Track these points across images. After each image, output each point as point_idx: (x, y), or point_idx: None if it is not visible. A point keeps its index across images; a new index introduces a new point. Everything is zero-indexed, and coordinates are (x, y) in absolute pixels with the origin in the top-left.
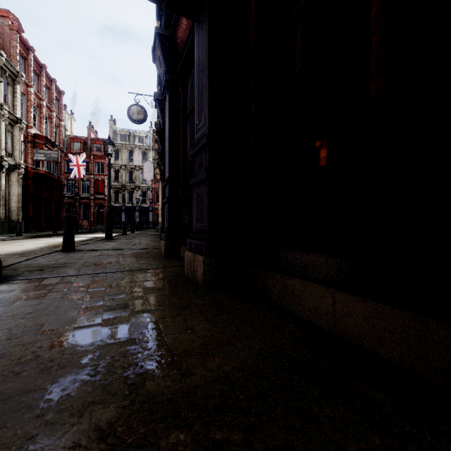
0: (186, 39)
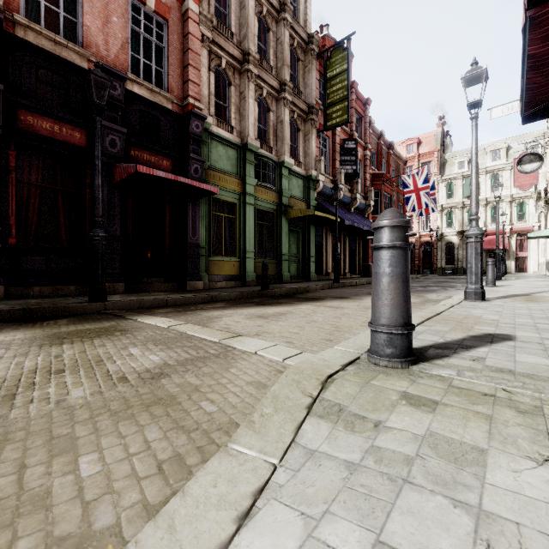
0: (47, 137)
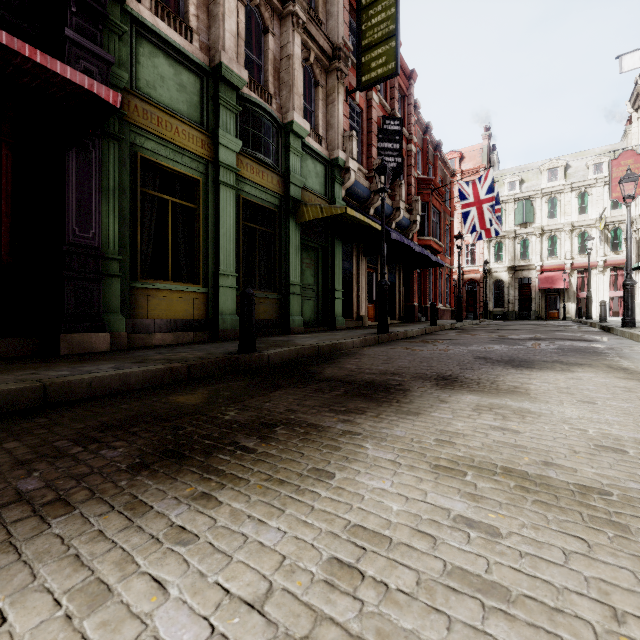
0: None
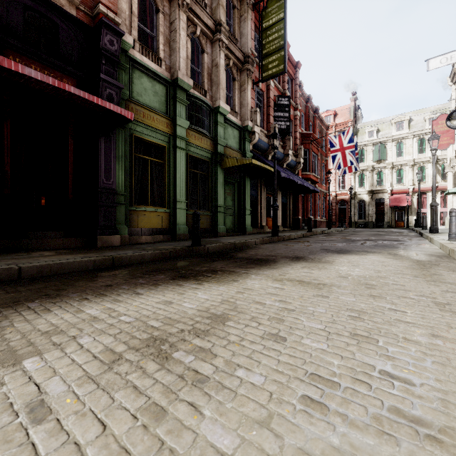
0: None
